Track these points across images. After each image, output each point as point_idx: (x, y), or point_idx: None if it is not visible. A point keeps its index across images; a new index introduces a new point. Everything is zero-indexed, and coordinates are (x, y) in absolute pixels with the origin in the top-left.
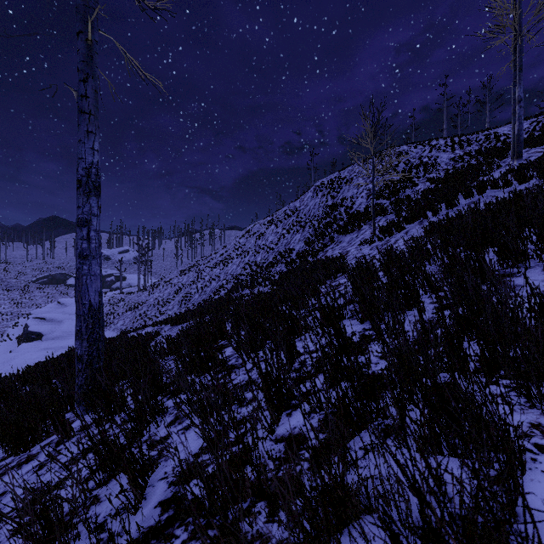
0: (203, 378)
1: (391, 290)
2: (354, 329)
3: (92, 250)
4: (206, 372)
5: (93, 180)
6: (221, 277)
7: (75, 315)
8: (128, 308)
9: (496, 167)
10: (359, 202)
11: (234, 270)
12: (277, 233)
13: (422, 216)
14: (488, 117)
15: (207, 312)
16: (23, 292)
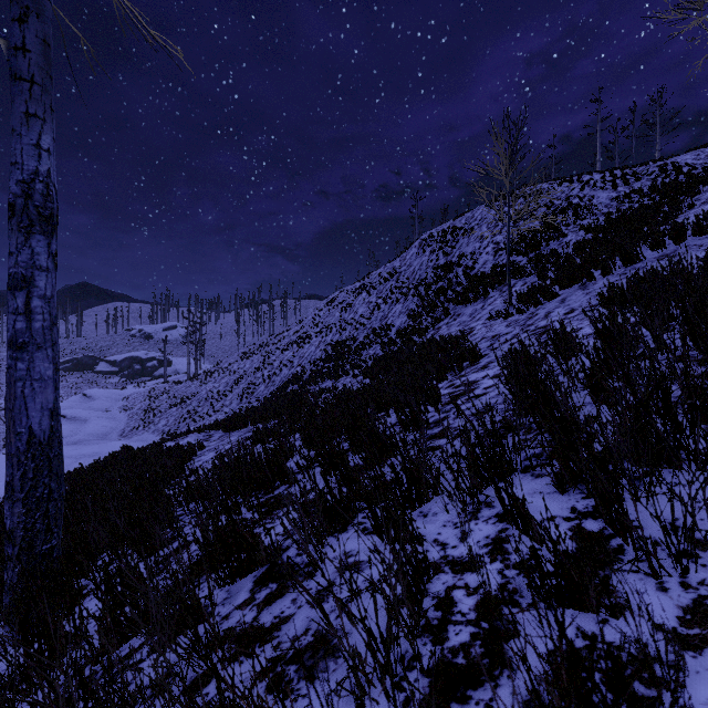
0: (230, 595)
1: (635, 424)
2: (550, 507)
3: (35, 333)
4: (238, 575)
5: (37, 204)
6: (295, 362)
7: (105, 412)
8: (173, 402)
9: (688, 207)
10: (484, 260)
11: (312, 353)
12: (370, 303)
13: (586, 277)
14: (659, 144)
15: (272, 415)
16: None
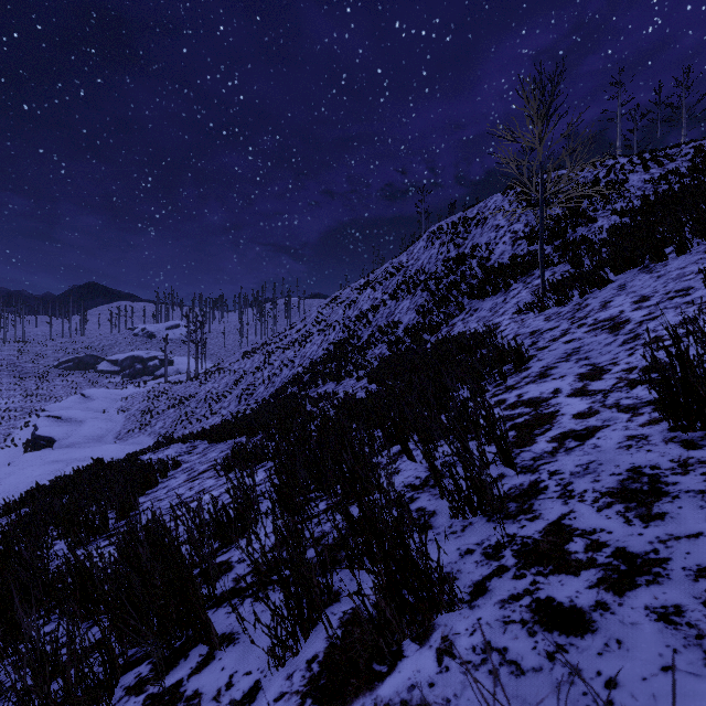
0: None
1: None
2: None
3: None
4: None
5: None
6: (296, 362)
7: (102, 413)
8: (171, 403)
9: None
10: (501, 251)
11: (313, 353)
12: (375, 299)
13: (652, 257)
14: (684, 128)
15: (261, 426)
16: (40, 381)
